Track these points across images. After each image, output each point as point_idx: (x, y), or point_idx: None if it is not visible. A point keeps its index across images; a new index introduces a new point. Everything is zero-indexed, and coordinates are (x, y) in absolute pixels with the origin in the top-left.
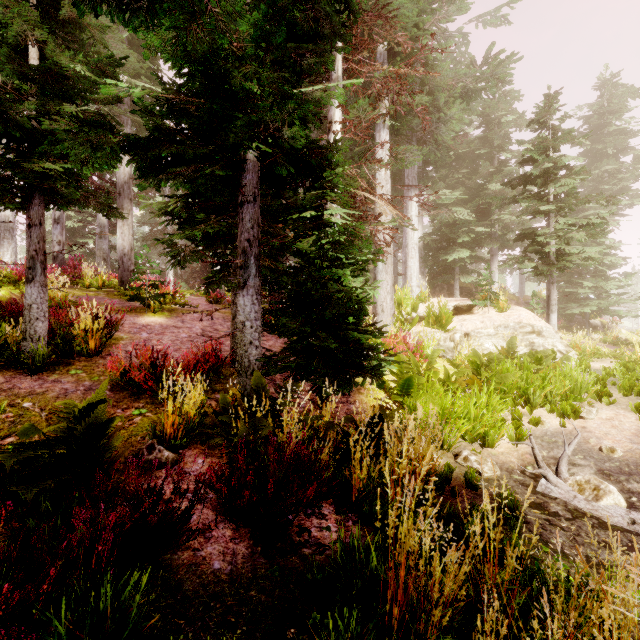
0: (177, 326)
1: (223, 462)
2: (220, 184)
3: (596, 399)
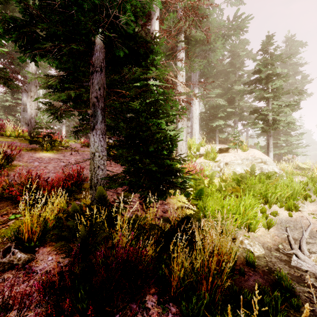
0: (59, 158)
1: (69, 258)
2: (78, 61)
3: (303, 199)
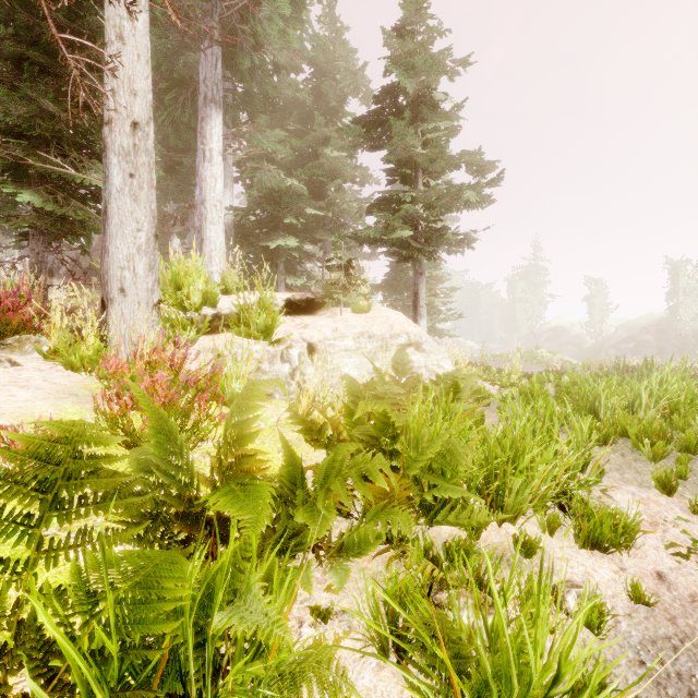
0: None
1: None
2: None
3: None
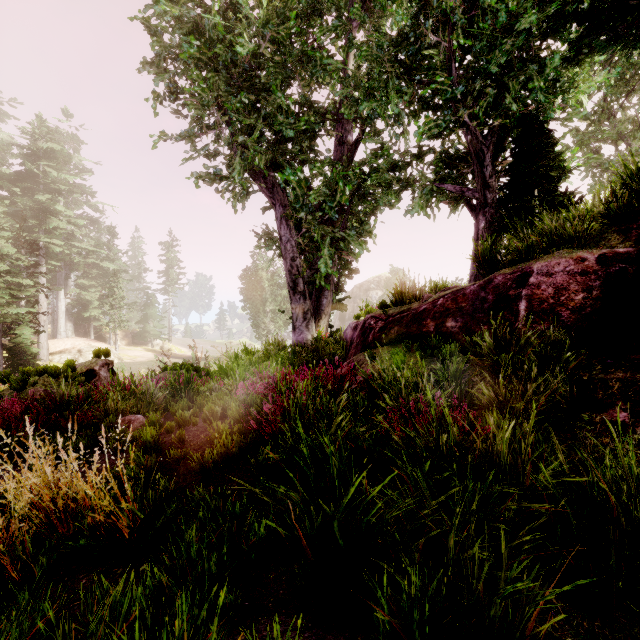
0: None
1: None
2: None
3: None
